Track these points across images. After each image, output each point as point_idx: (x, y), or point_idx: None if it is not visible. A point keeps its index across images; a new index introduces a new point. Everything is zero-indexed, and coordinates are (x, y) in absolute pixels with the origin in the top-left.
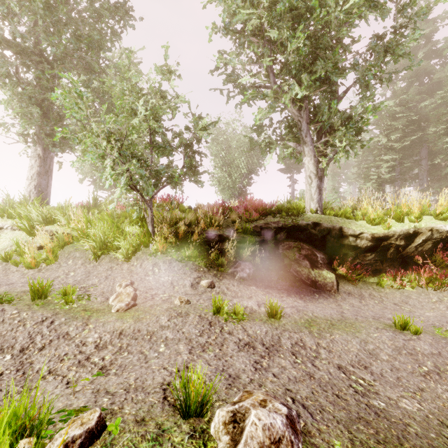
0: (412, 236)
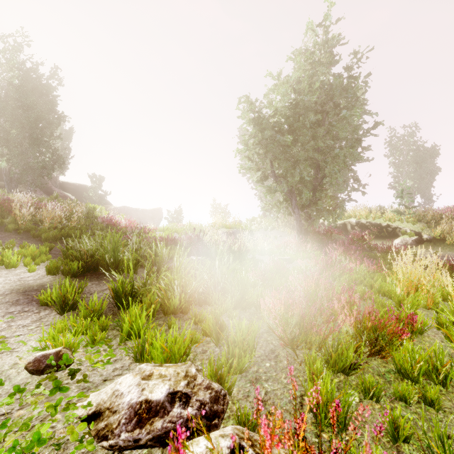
0: (345, 225)
